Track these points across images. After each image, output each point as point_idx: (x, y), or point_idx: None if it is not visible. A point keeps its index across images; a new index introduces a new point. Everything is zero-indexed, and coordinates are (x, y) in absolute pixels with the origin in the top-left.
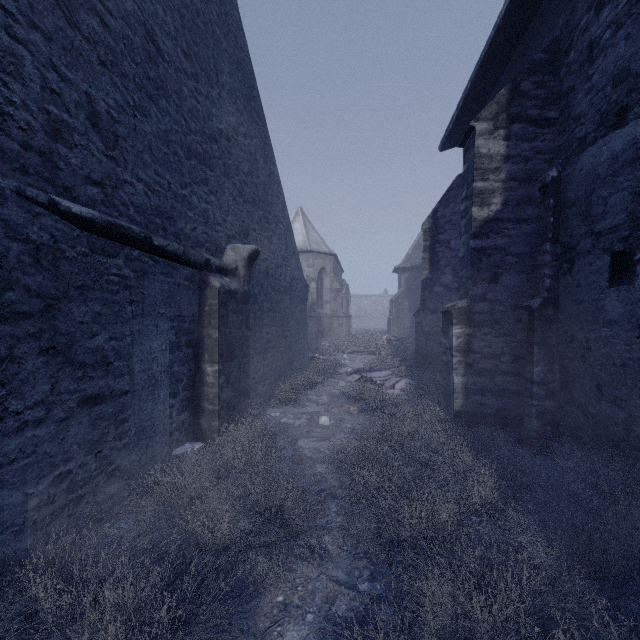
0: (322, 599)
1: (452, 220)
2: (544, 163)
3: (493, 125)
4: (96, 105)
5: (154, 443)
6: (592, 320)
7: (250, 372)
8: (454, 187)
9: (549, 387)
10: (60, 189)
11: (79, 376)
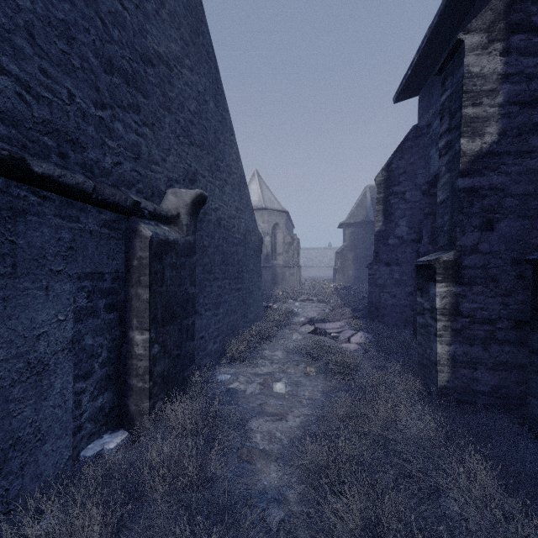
0: None
1: (407, 171)
2: None
3: (487, 37)
4: None
5: (40, 455)
6: None
7: (198, 331)
8: (409, 138)
9: None
10: None
11: None
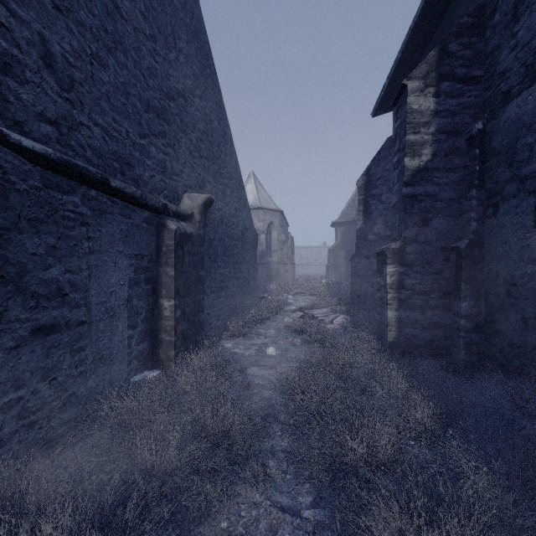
0: (265, 527)
1: (383, 177)
2: (470, 117)
3: (423, 83)
4: (50, 46)
5: (112, 371)
6: (517, 258)
7: (205, 308)
8: (385, 148)
9: (475, 320)
10: (10, 122)
11: (31, 306)
